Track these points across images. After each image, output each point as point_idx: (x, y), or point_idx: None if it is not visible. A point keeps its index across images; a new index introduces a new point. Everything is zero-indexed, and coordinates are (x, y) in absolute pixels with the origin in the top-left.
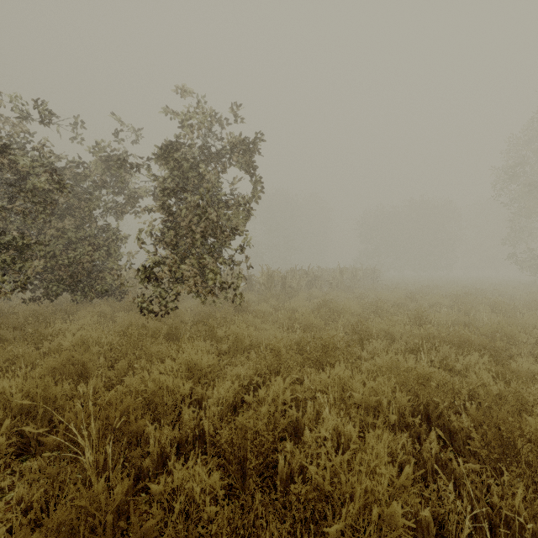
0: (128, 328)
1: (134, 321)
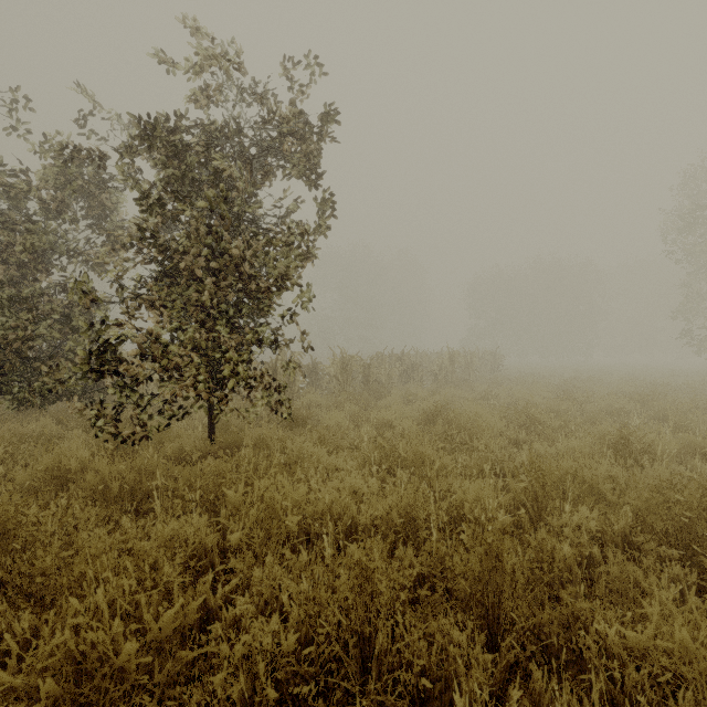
0: (51, 474)
1: (64, 460)
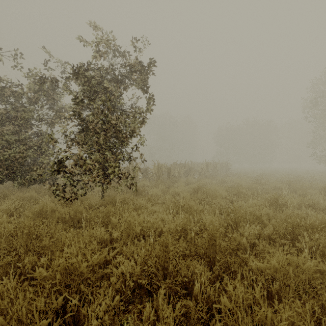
0: (39, 213)
1: (45, 207)
